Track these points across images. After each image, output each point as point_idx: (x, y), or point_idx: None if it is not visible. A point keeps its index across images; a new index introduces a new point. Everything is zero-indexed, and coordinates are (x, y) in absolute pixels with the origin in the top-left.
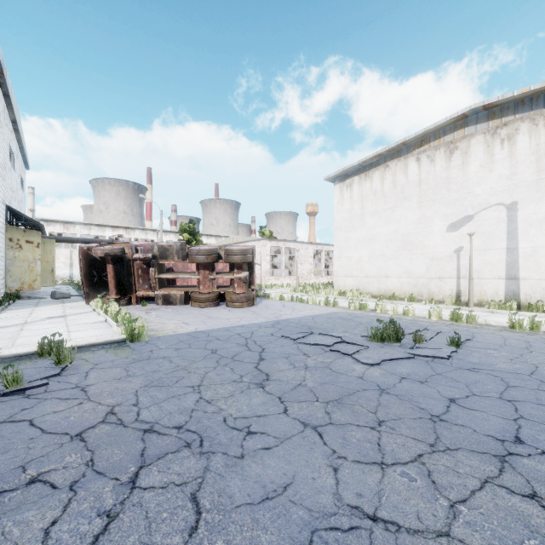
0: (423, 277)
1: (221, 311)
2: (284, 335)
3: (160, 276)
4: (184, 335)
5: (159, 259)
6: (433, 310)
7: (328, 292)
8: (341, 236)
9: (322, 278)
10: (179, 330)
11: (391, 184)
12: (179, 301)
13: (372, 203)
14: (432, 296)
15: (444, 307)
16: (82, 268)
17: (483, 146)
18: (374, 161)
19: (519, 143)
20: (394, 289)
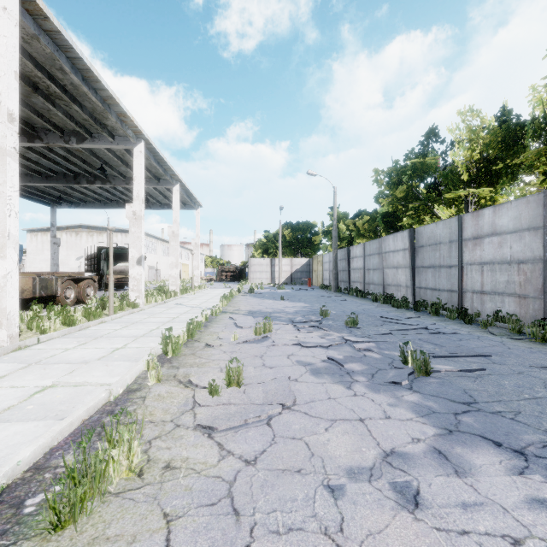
0: None
1: None
2: None
3: None
4: None
5: None
6: None
7: None
8: (32, 257)
9: None
10: None
11: None
12: None
13: (48, 245)
14: None
15: None
16: None
17: (86, 236)
18: (49, 228)
19: (95, 238)
20: None
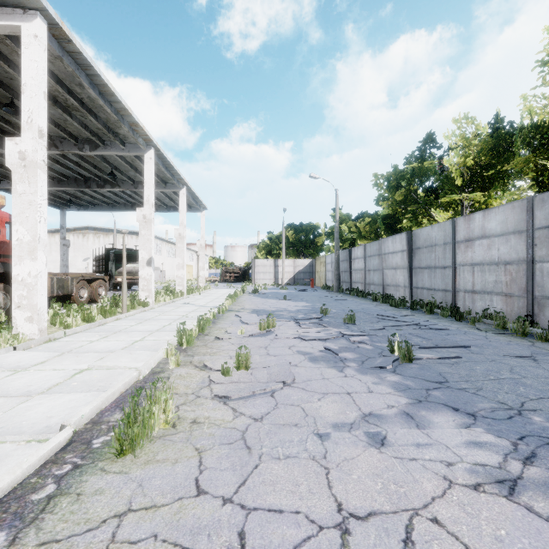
0: None
1: None
2: None
3: None
4: None
5: None
6: None
7: None
8: None
9: None
10: None
11: None
12: None
13: (55, 247)
14: None
15: None
16: None
17: (93, 237)
18: (56, 230)
19: (101, 239)
20: None
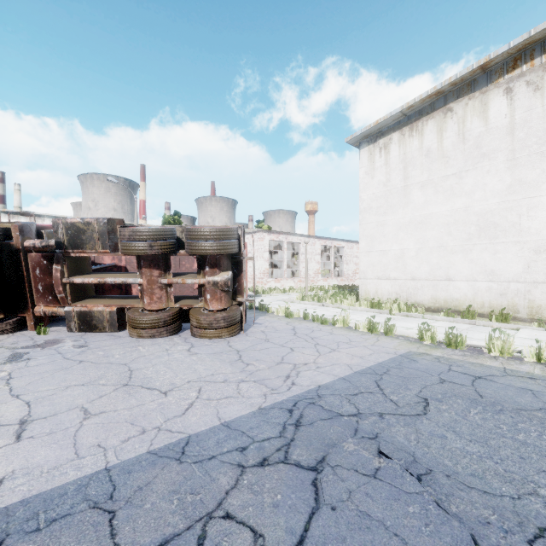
0: (519, 280)
1: (173, 350)
2: None
3: (71, 279)
4: None
5: (69, 248)
6: None
7: (353, 301)
8: (371, 221)
9: (331, 279)
10: None
11: (456, 136)
12: (108, 325)
13: (422, 170)
14: (537, 312)
15: None
16: None
17: None
18: (425, 105)
19: None
20: (462, 298)
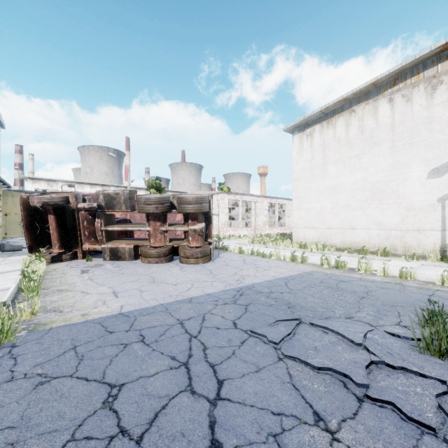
0: (397, 229)
1: (172, 269)
2: (256, 331)
3: (106, 228)
4: (93, 324)
5: (105, 209)
6: (447, 274)
7: (287, 244)
8: (301, 187)
9: (276, 229)
10: (93, 311)
11: (357, 129)
12: (128, 256)
13: (335, 152)
14: (408, 250)
15: (435, 265)
16: (23, 219)
17: None
18: (337, 107)
19: None
20: (361, 241)
